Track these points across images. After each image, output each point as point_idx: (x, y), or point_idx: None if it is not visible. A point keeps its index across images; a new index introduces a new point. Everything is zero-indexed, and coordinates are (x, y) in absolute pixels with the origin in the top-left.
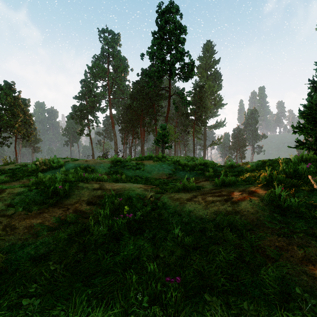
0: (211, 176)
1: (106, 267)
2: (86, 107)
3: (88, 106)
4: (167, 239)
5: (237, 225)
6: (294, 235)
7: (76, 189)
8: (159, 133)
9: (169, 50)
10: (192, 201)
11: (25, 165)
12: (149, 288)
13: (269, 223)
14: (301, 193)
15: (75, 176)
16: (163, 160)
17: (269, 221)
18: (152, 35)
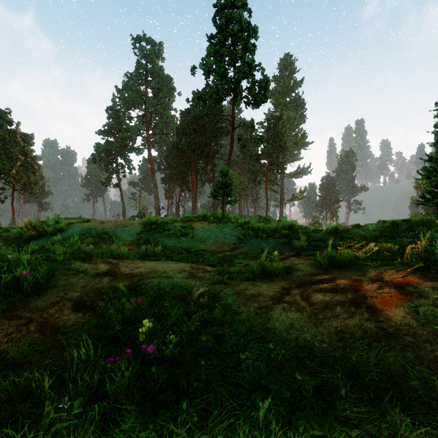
0: (304, 248)
1: None
2: (115, 146)
3: (117, 145)
4: (239, 433)
5: (401, 375)
6: None
7: (62, 275)
8: (218, 181)
9: (233, 62)
10: (283, 304)
11: (8, 229)
12: None
13: None
14: None
15: (70, 249)
16: (224, 221)
17: None
18: (208, 39)
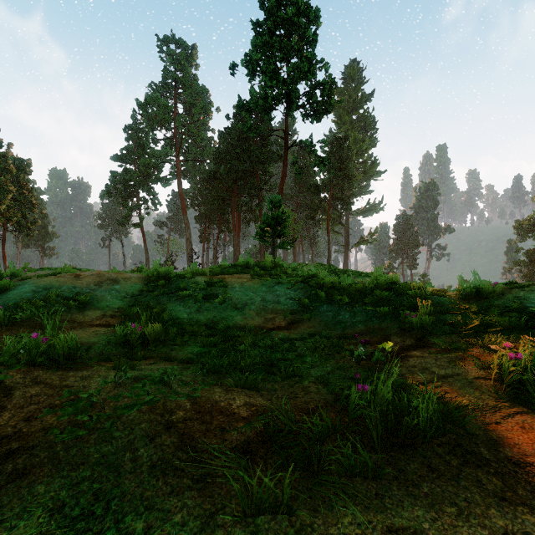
0: (429, 327)
1: None
2: (135, 174)
3: (138, 174)
4: None
5: None
6: None
7: None
8: (266, 215)
9: (286, 57)
10: None
11: None
12: None
13: None
14: None
15: None
16: (276, 273)
17: None
18: (253, 27)
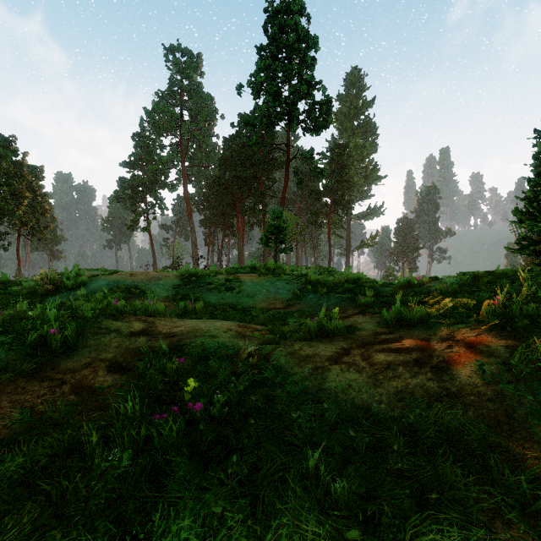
0: (371, 304)
1: None
2: (143, 181)
3: (146, 180)
4: (289, 484)
5: (460, 433)
6: None
7: (92, 334)
8: (270, 224)
9: (287, 79)
10: (341, 364)
11: (19, 283)
12: None
13: None
14: None
15: (98, 305)
16: (277, 273)
17: (540, 422)
18: (258, 52)
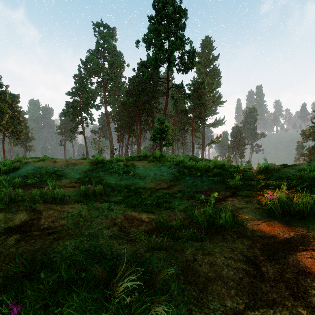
0: (239, 187)
1: None
2: (80, 103)
3: (82, 103)
4: None
5: None
6: None
7: None
8: (156, 127)
9: (167, 37)
10: (266, 309)
11: None
12: None
13: None
14: None
15: None
16: (162, 160)
17: None
18: (149, 20)
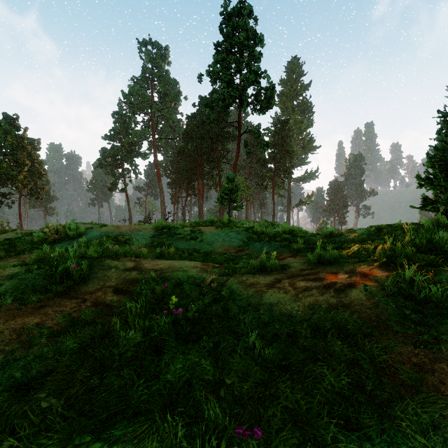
0: (301, 249)
1: (135, 403)
2: (121, 150)
3: (123, 150)
4: (237, 352)
5: (346, 327)
6: (441, 344)
7: (99, 269)
8: (225, 187)
9: (239, 69)
10: (274, 288)
11: (29, 234)
12: (207, 447)
13: (397, 325)
14: (443, 276)
15: (99, 250)
16: (230, 226)
17: (397, 320)
18: (215, 47)
